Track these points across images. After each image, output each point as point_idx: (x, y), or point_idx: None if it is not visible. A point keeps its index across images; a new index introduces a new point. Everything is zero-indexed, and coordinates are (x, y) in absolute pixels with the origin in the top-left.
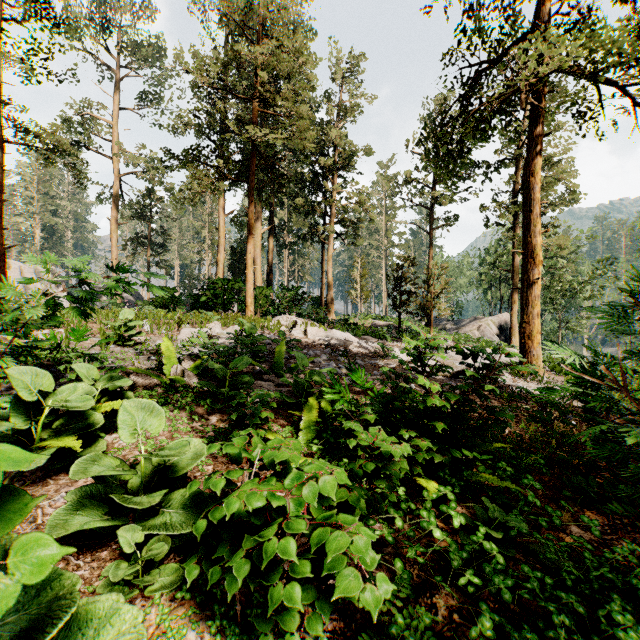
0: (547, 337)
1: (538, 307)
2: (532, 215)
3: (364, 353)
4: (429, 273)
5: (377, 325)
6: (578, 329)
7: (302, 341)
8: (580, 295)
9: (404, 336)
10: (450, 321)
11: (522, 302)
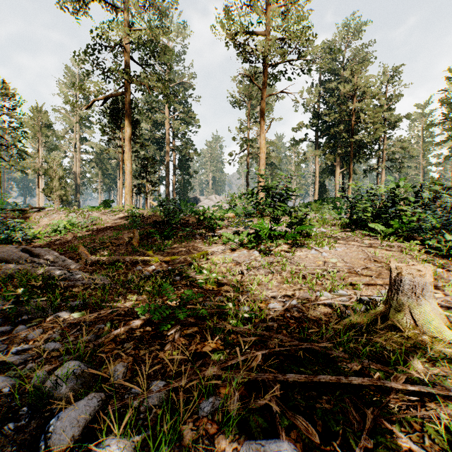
0: None
1: None
2: None
3: None
4: None
5: None
6: None
7: None
8: None
9: None
10: None
11: None
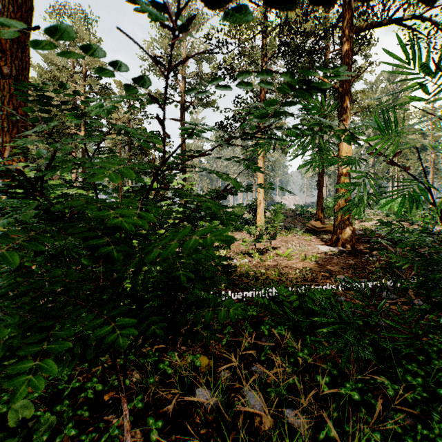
0: None
1: None
2: None
3: None
4: None
5: None
6: None
7: None
8: None
9: None
10: None
11: None
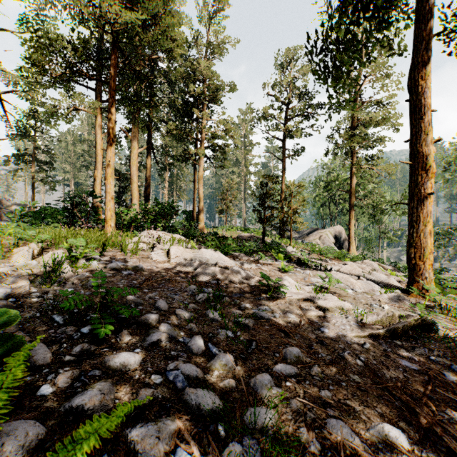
0: (366, 243)
1: (431, 224)
2: (424, 122)
3: (242, 286)
4: (282, 193)
5: (243, 237)
6: (394, 238)
7: (160, 269)
8: (397, 212)
9: (274, 251)
10: (294, 231)
11: (412, 219)
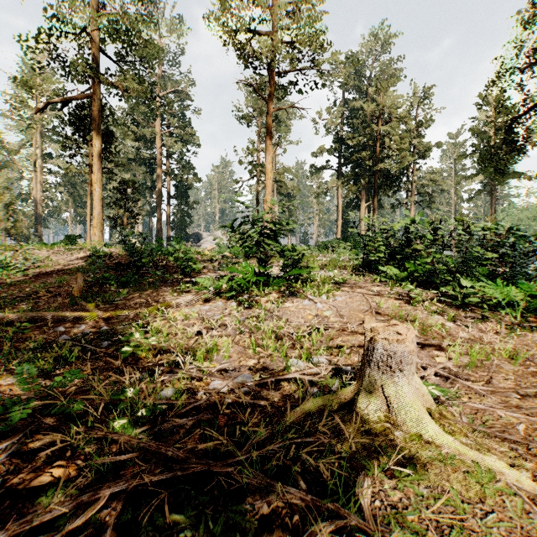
0: None
1: None
2: None
3: None
4: None
5: None
6: None
7: None
8: None
9: None
10: None
11: None
